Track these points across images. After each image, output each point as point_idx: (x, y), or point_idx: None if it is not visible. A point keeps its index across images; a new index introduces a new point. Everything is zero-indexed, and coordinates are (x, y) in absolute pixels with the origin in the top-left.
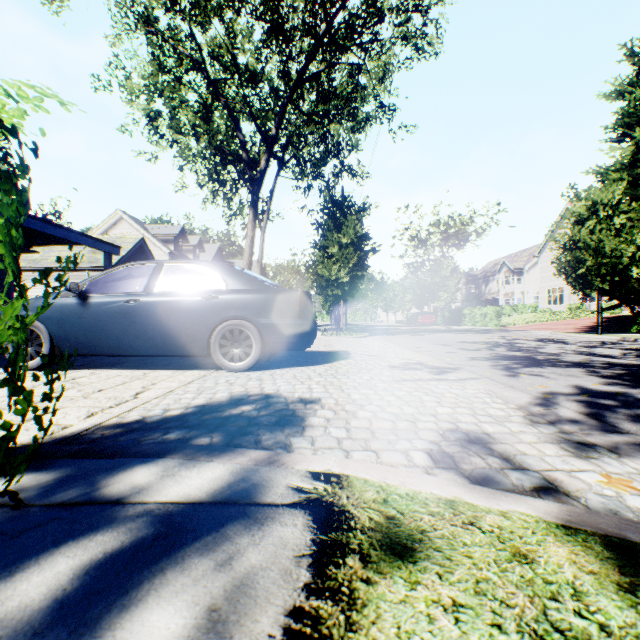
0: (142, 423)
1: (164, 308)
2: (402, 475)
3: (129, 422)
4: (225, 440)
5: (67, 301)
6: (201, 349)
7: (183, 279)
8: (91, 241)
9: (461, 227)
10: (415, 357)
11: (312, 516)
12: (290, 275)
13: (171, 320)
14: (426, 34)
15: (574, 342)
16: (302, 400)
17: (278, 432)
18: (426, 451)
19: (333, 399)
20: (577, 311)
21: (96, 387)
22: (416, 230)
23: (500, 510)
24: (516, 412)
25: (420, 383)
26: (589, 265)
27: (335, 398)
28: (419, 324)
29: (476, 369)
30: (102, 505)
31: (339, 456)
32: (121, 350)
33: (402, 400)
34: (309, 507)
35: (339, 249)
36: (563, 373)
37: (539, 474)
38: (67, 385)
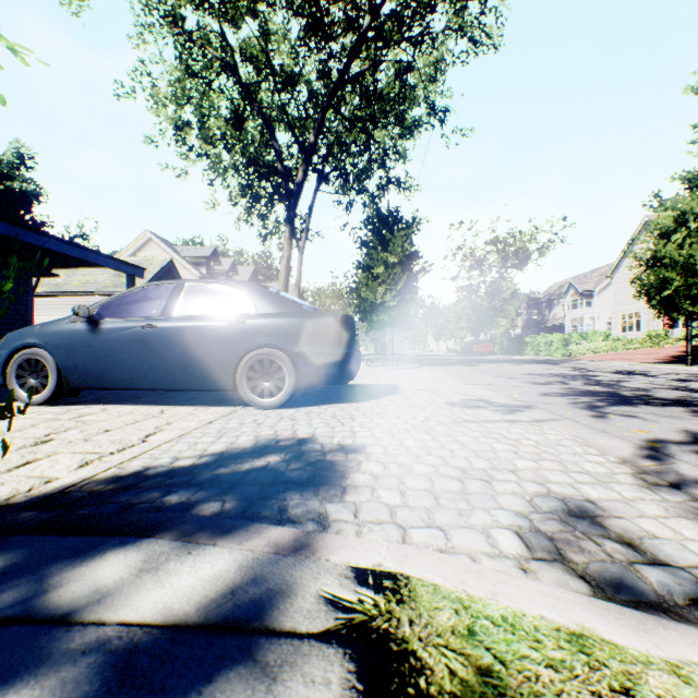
0: (142, 477)
1: (184, 335)
2: (490, 578)
3: (127, 475)
4: (240, 506)
5: (76, 327)
6: (226, 382)
7: (206, 301)
8: (112, 262)
9: (521, 245)
10: (476, 392)
11: (355, 663)
12: (331, 300)
13: (192, 349)
14: (484, 24)
15: (661, 375)
16: (343, 448)
17: (310, 495)
18: (513, 529)
19: (381, 447)
20: (657, 339)
21: (102, 427)
22: (470, 249)
23: (666, 660)
24: (621, 468)
25: (487, 426)
26: (676, 285)
27: (384, 445)
28: (474, 353)
29: (552, 408)
30: (38, 626)
31: (393, 536)
32: (136, 383)
33: (468, 449)
34: (351, 642)
35: (385, 269)
36: (663, 414)
37: (689, 574)
38: (70, 424)
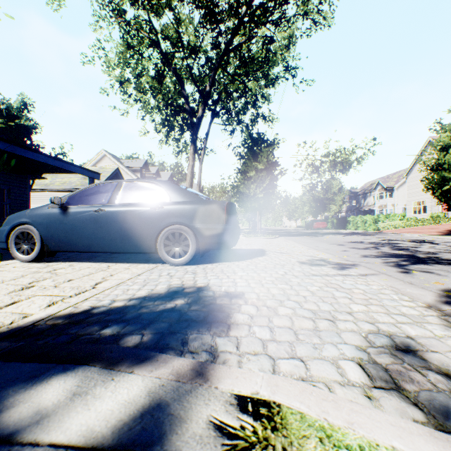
0: (89, 314)
1: (122, 216)
2: (345, 408)
3: (79, 313)
4: (154, 339)
5: (53, 211)
6: (150, 247)
7: (137, 194)
8: (79, 169)
9: (345, 157)
10: (317, 254)
11: None
12: (220, 193)
13: (127, 225)
14: (322, 10)
15: (443, 243)
16: (228, 294)
17: (205, 330)
18: (356, 361)
19: (255, 294)
20: (438, 218)
21: (67, 277)
22: (311, 160)
23: None
24: (428, 311)
25: (328, 278)
26: None
27: (256, 293)
28: (314, 228)
29: (372, 265)
30: None
31: (265, 366)
32: (91, 248)
33: (316, 296)
34: None
35: (256, 173)
36: (450, 270)
37: None
38: (47, 275)
